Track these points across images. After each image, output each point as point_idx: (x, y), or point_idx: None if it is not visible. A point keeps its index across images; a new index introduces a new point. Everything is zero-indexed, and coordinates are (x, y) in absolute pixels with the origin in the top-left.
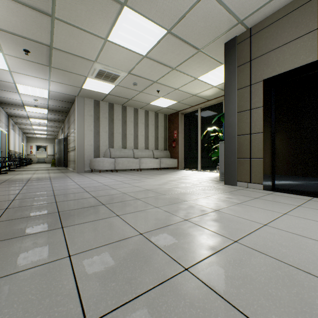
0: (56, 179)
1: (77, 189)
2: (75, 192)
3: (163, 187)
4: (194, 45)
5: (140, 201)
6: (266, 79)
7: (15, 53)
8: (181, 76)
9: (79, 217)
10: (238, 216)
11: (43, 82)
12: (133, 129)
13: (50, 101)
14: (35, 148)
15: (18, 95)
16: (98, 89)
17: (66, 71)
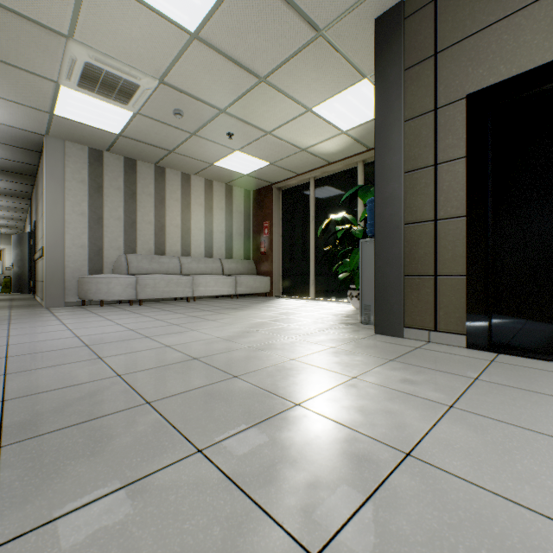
0: None
1: None
2: None
3: (236, 347)
4: (308, 16)
5: (150, 418)
6: (475, 92)
7: None
8: (279, 100)
9: None
10: (505, 497)
11: None
12: (180, 215)
13: None
14: None
15: None
16: (93, 119)
17: None
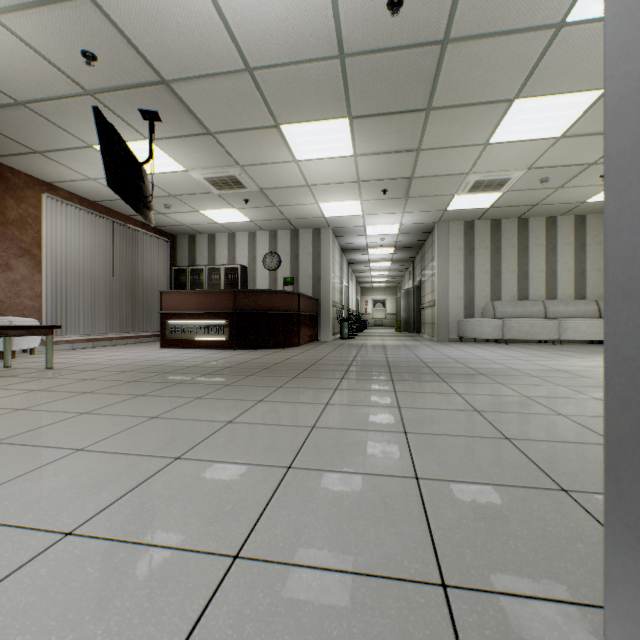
0: (414, 348)
1: (446, 359)
2: (445, 362)
3: (594, 370)
4: None
5: (536, 379)
6: None
7: (372, 196)
8: None
9: (458, 379)
10: None
11: (395, 216)
12: (543, 260)
13: (400, 236)
14: (370, 304)
15: (364, 238)
16: (471, 205)
17: (425, 197)
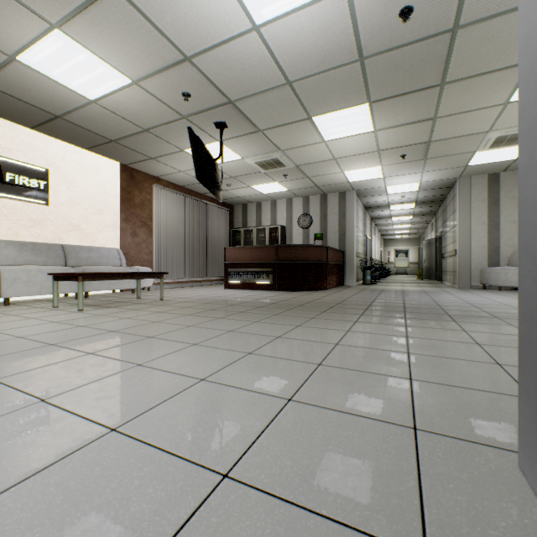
0: (432, 293)
1: (462, 303)
2: (460, 306)
3: None
4: None
5: None
6: None
7: (392, 161)
8: None
9: (468, 320)
10: None
11: (414, 176)
12: None
13: (420, 193)
14: (392, 254)
15: (385, 197)
16: (494, 159)
17: (444, 157)
